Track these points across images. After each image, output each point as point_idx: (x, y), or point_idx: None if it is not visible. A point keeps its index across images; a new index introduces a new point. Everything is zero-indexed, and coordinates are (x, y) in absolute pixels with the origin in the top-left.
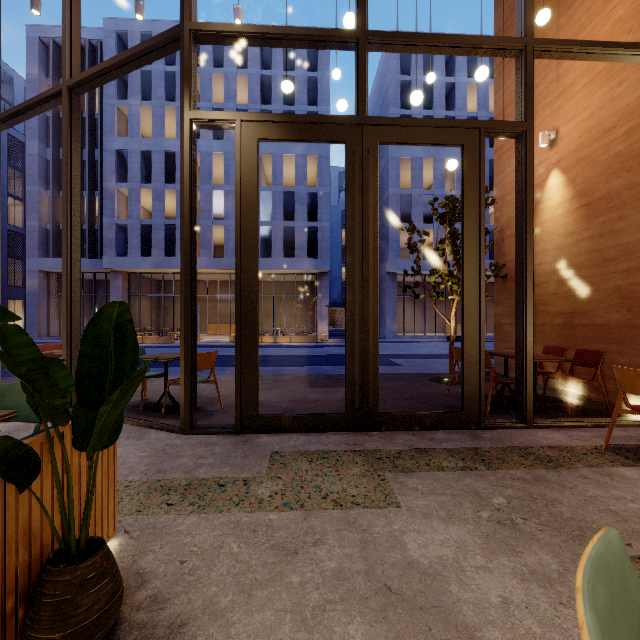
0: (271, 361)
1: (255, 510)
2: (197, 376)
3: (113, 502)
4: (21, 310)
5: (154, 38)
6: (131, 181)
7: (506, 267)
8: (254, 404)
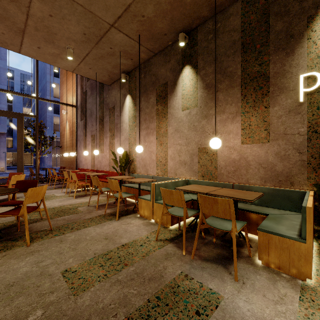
0: None
1: None
2: None
3: None
4: None
5: None
6: None
7: (61, 144)
8: None
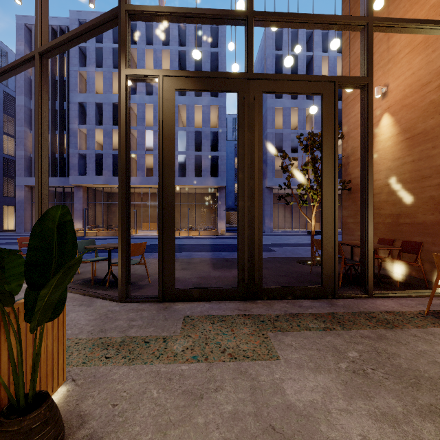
0: (185, 248)
1: (171, 362)
2: (132, 260)
3: (62, 358)
4: (13, 213)
5: (100, 16)
6: (89, 124)
7: (350, 183)
8: (172, 280)
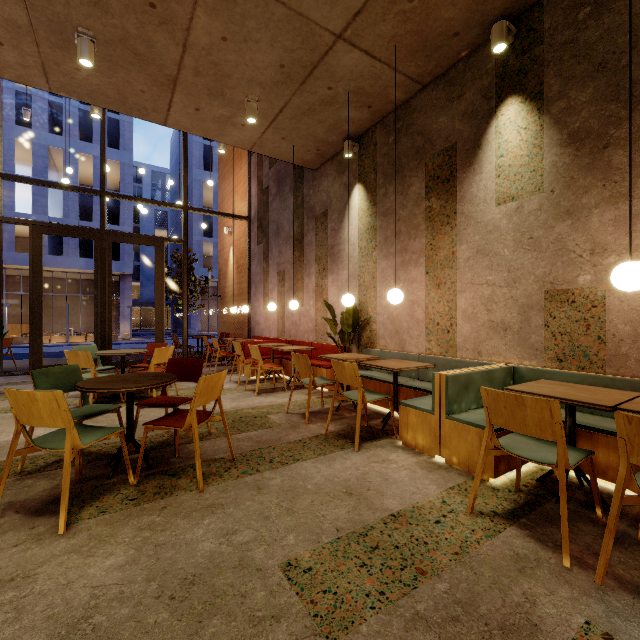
0: (59, 355)
1: None
2: None
3: None
4: None
5: None
6: None
7: (221, 291)
8: (41, 360)
